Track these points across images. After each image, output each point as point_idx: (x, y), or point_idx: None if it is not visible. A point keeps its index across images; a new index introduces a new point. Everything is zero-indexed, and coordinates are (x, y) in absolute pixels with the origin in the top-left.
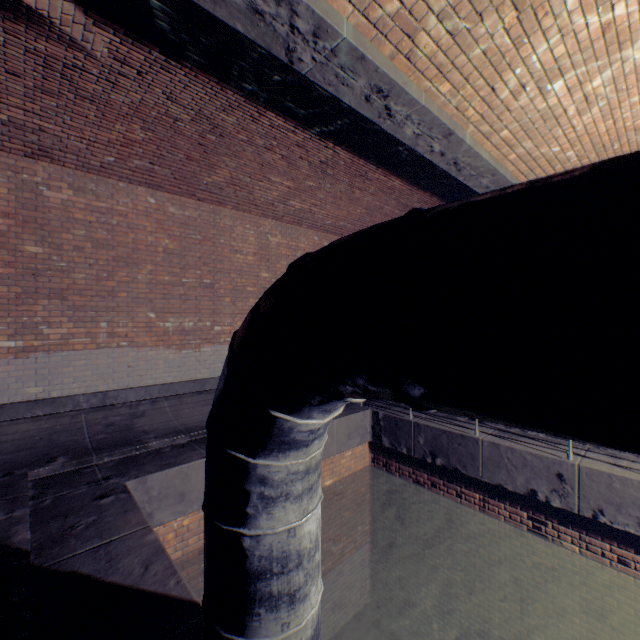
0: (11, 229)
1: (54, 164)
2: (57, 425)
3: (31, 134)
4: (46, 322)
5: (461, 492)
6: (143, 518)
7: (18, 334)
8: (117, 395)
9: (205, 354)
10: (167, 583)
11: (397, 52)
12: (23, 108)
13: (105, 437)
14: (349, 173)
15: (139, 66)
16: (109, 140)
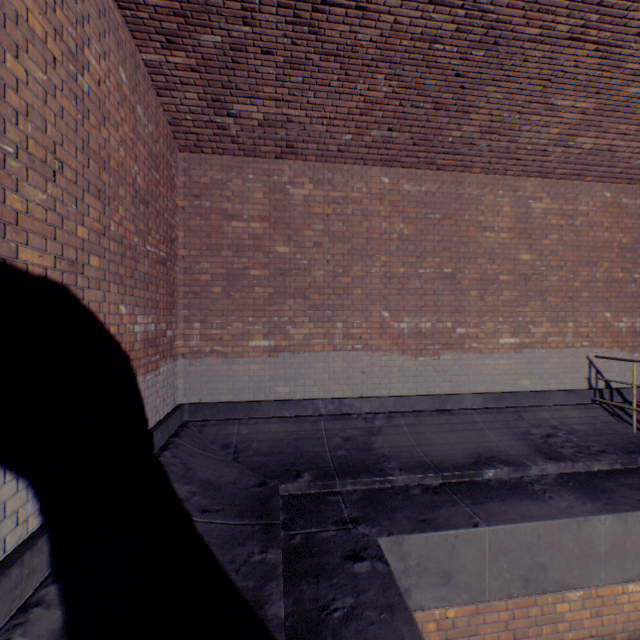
0: (265, 232)
1: (297, 160)
2: (300, 430)
3: (280, 129)
4: (291, 322)
5: None
6: None
7: (270, 334)
8: (351, 404)
9: (444, 363)
10: None
11: None
12: (274, 98)
13: (344, 454)
14: None
15: None
16: (348, 111)
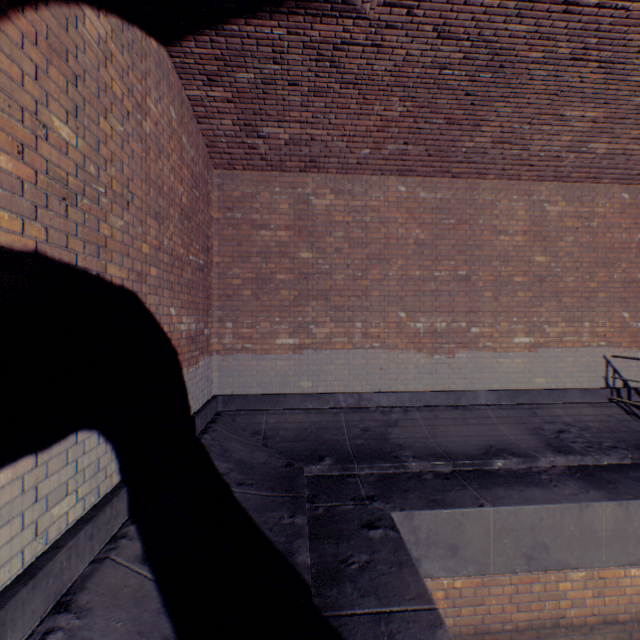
0: (290, 239)
1: (319, 173)
2: (322, 421)
3: (304, 147)
4: (313, 322)
5: None
6: (423, 588)
7: (294, 332)
8: (370, 398)
9: (459, 361)
10: None
11: None
12: (299, 121)
13: (362, 443)
14: None
15: None
16: (366, 129)
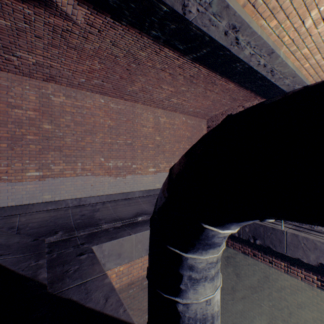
0: (37, 117)
1: (56, 84)
2: (58, 214)
3: (46, 69)
4: (53, 163)
5: (272, 260)
6: (102, 268)
7: (40, 169)
8: (86, 200)
9: (128, 179)
10: (118, 311)
11: (247, 2)
12: (42, 55)
13: (80, 221)
14: (205, 81)
15: (99, 27)
16: (82, 70)
